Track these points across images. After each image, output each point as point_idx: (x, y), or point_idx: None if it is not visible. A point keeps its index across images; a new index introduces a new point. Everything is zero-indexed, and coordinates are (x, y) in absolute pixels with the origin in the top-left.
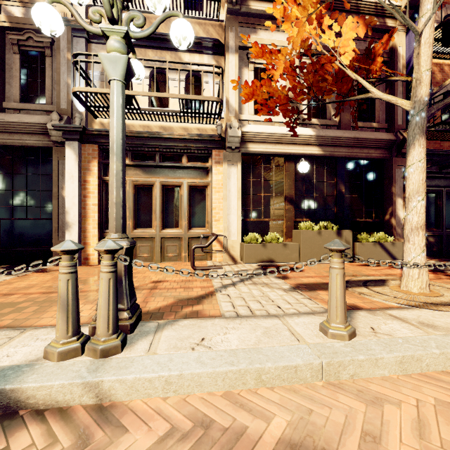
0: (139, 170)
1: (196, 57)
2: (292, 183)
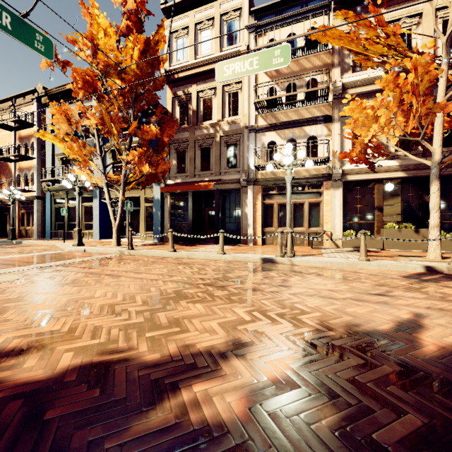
0: (281, 196)
1: (313, 127)
2: (381, 197)
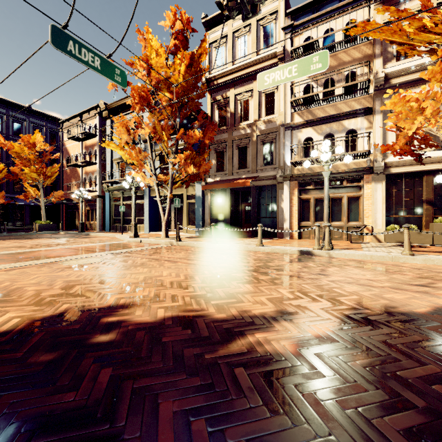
0: (318, 191)
1: (352, 120)
2: (430, 190)
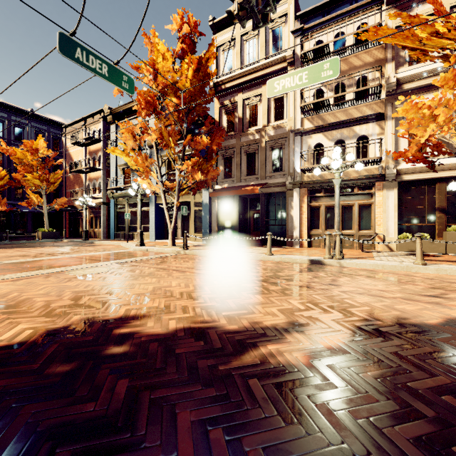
0: (328, 198)
1: (363, 126)
2: (443, 197)
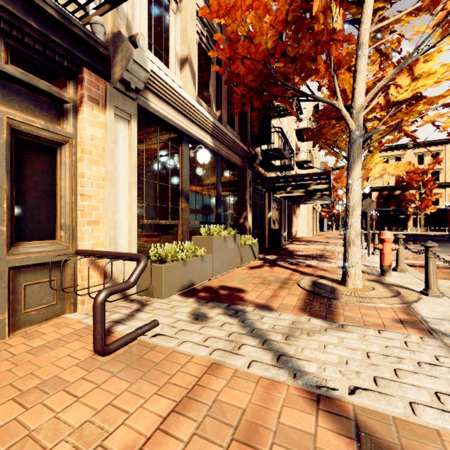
0: None
1: None
2: (188, 173)
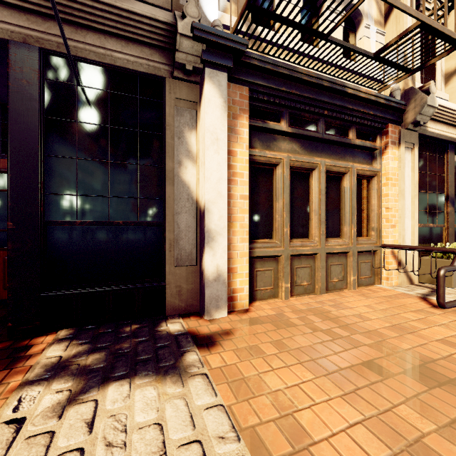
0: (295, 143)
1: None
2: (453, 179)
